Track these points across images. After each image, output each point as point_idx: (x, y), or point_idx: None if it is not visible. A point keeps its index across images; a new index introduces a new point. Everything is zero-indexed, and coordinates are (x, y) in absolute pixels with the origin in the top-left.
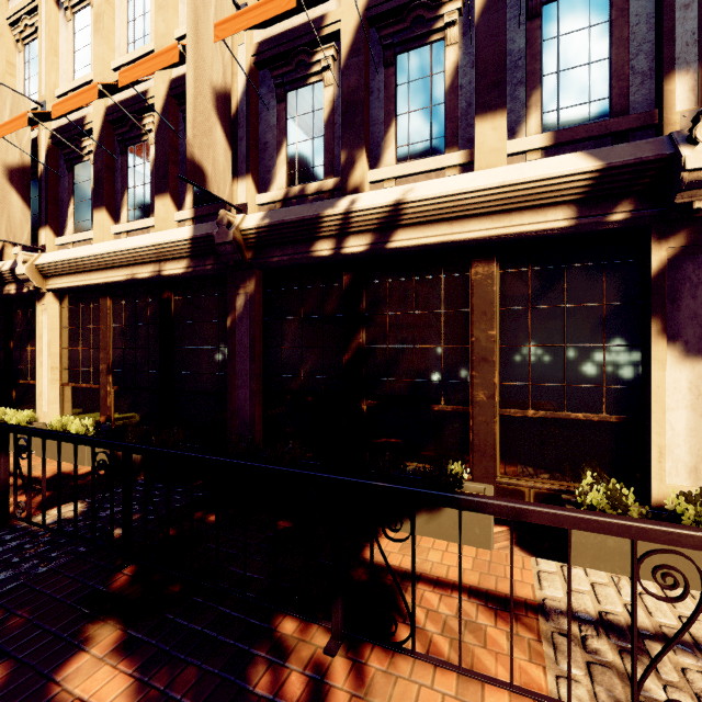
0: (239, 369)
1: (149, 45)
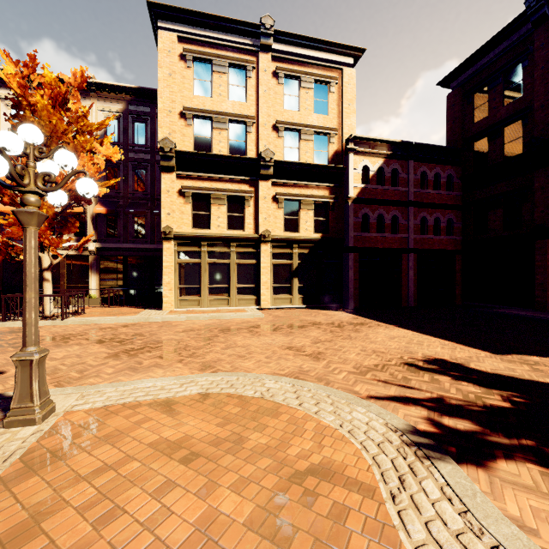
0: None
1: None
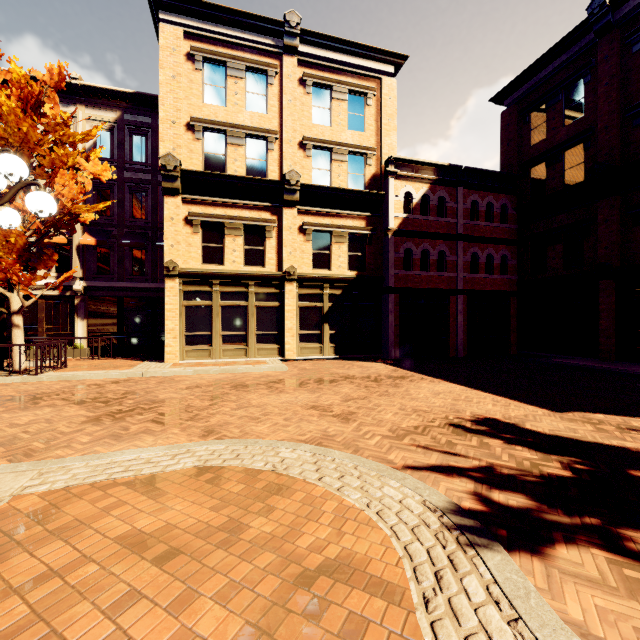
0: None
1: None
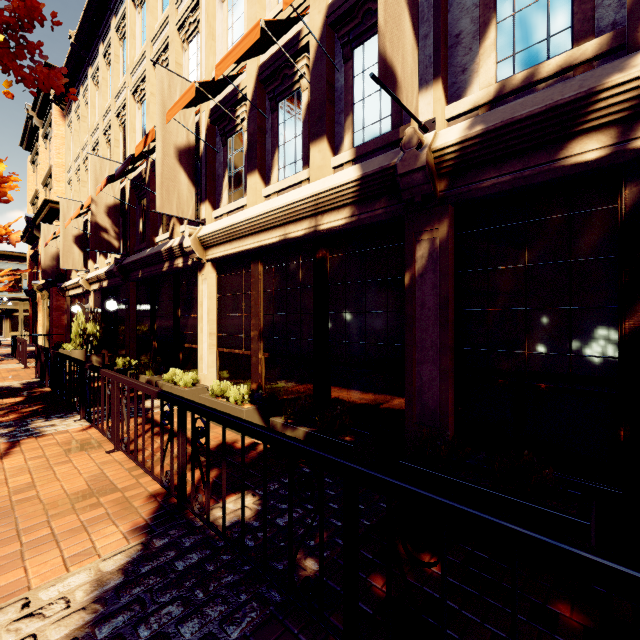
0: (420, 339)
1: None
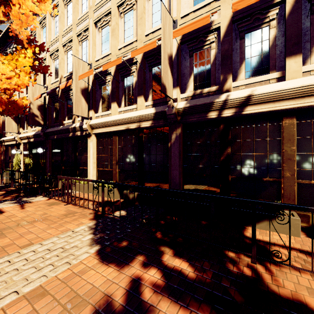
0: (173, 163)
1: (133, 39)
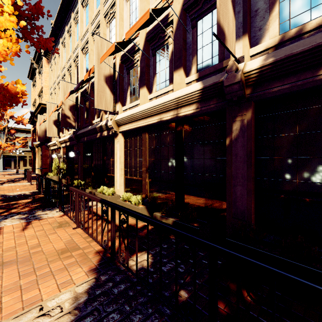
0: (235, 173)
1: None
